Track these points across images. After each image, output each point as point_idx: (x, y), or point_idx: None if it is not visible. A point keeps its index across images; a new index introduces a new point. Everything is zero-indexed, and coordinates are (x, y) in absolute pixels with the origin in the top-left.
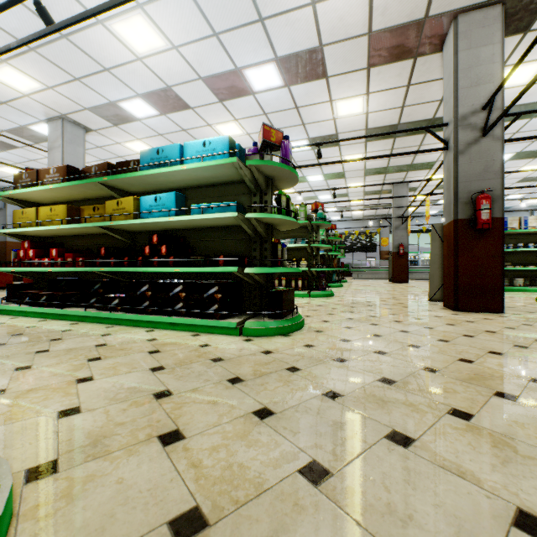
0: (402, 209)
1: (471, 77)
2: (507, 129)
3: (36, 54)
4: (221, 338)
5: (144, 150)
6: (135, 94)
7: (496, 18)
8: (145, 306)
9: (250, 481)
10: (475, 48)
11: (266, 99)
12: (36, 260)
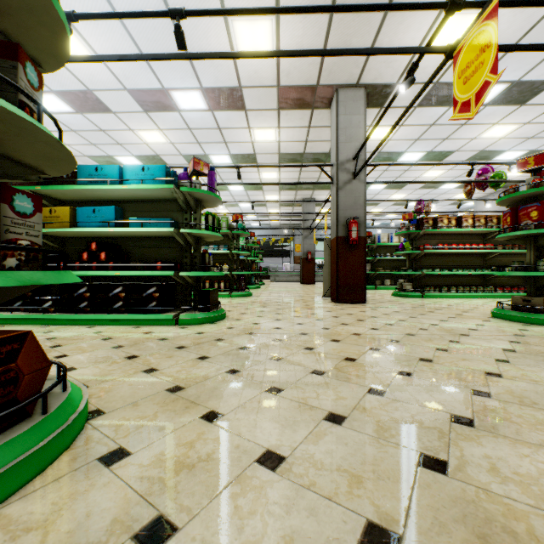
0: (310, 221)
1: (346, 135)
2: (379, 167)
3: None
4: (161, 328)
5: (82, 166)
6: (48, 89)
7: (361, 97)
8: (83, 306)
9: (201, 377)
10: (349, 115)
11: (191, 117)
12: None
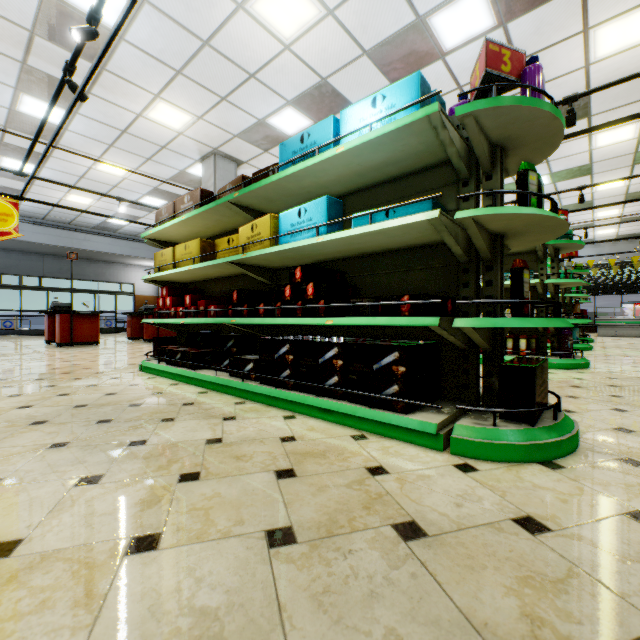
0: None
1: None
2: None
3: (183, 78)
4: (407, 453)
5: (284, 142)
6: (284, 102)
7: None
8: (285, 377)
9: None
10: None
11: (463, 60)
12: (172, 310)
